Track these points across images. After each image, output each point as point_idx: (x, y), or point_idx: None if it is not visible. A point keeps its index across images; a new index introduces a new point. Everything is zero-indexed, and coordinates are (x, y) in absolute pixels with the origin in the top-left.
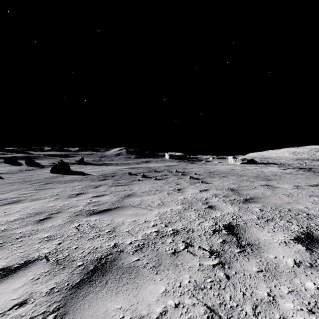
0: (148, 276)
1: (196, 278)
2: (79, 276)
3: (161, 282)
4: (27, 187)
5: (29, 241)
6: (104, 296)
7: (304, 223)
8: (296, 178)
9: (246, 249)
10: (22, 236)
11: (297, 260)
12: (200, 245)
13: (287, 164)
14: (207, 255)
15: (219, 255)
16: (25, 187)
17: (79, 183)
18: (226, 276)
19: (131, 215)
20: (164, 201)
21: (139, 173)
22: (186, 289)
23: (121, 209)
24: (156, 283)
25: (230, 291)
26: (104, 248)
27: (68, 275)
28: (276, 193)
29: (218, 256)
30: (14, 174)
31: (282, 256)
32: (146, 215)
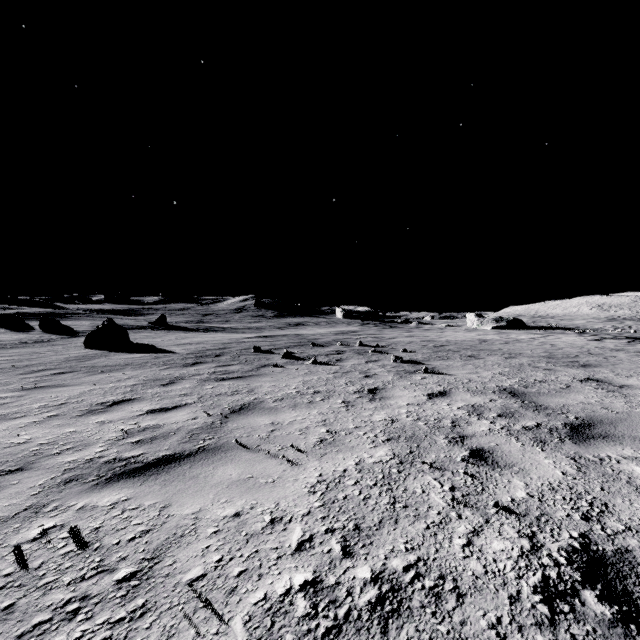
0: None
1: None
2: None
3: None
4: (9, 381)
5: None
6: None
7: None
8: None
9: None
10: None
11: None
12: None
13: (592, 329)
14: None
15: None
16: (6, 381)
17: (135, 371)
18: None
19: (233, 486)
20: (337, 430)
21: (279, 348)
22: None
23: (211, 456)
24: None
25: None
26: None
27: None
28: None
29: None
30: (4, 350)
31: None
32: (279, 487)
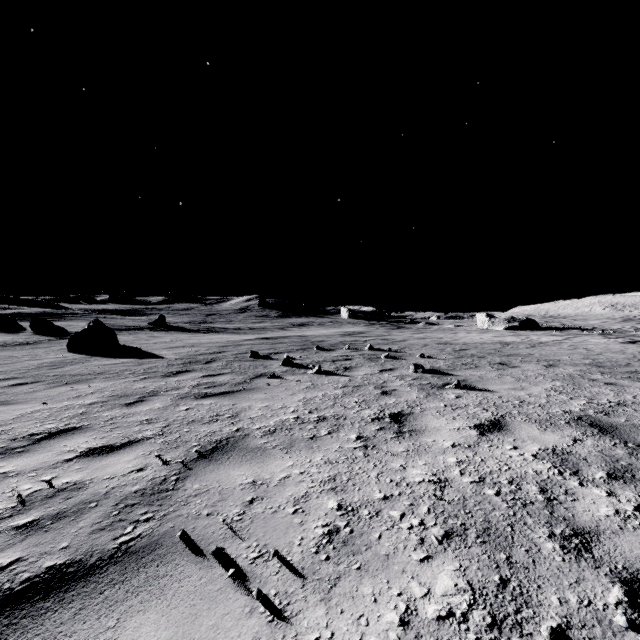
0: None
1: None
2: None
3: None
4: None
5: None
6: None
7: None
8: None
9: None
10: None
11: None
12: None
13: (610, 329)
14: None
15: None
16: None
17: (104, 383)
18: None
19: None
20: (354, 503)
21: (279, 352)
22: None
23: (128, 576)
24: None
25: None
26: None
27: None
28: None
29: None
30: None
31: None
32: None
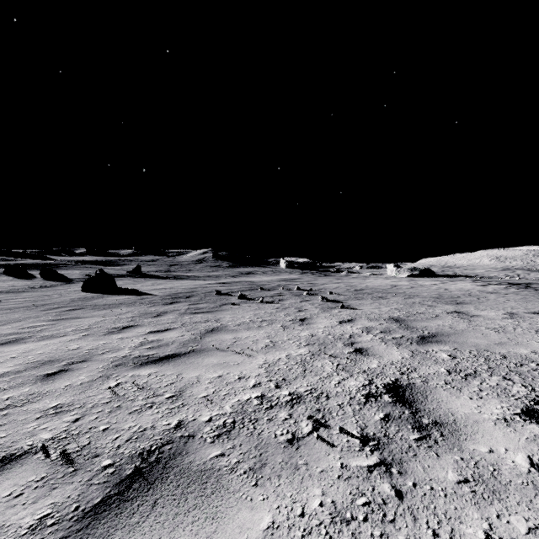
0: (239, 491)
1: (334, 497)
2: (103, 490)
3: (265, 506)
4: (37, 315)
5: (20, 416)
6: (147, 537)
7: (536, 382)
8: (507, 300)
9: (432, 433)
10: (9, 405)
11: (534, 457)
12: (342, 425)
13: (488, 277)
14: (355, 446)
15: (379, 446)
16: (35, 315)
17: (129, 308)
18: (395, 493)
19: (215, 366)
20: (276, 340)
21: (235, 291)
22: (314, 521)
23: (199, 354)
24: (254, 507)
25: (406, 527)
26: (158, 431)
27: (81, 487)
28: (476, 325)
29: (378, 449)
30: (19, 293)
31: (504, 450)
32: (242, 366)
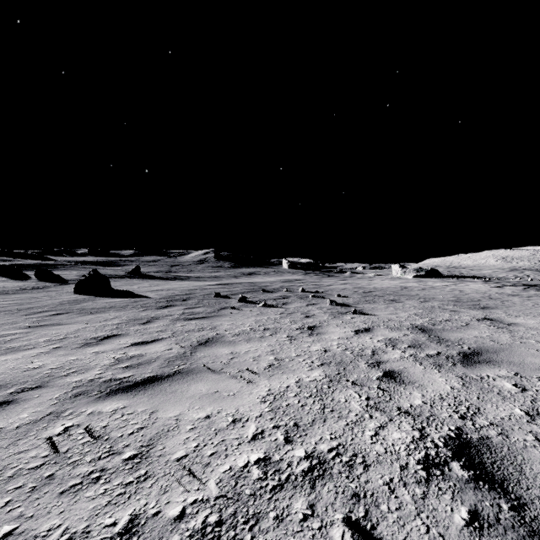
0: None
1: None
2: None
3: None
4: (16, 321)
5: None
6: None
7: None
8: (536, 304)
9: None
10: None
11: None
12: (404, 538)
13: (496, 277)
14: None
15: None
16: (13, 321)
17: (118, 313)
18: None
19: (204, 398)
20: (282, 357)
21: (235, 293)
22: None
23: (185, 377)
24: None
25: None
26: None
27: None
28: (522, 337)
29: None
30: (7, 295)
31: None
32: (238, 398)
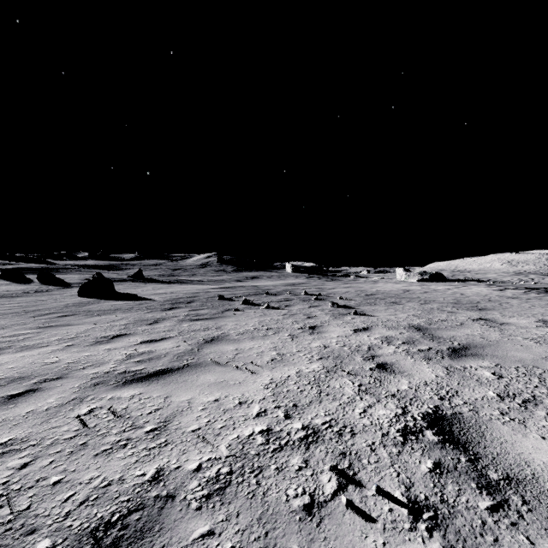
0: None
1: None
2: None
3: None
4: (25, 322)
5: None
6: None
7: None
8: (533, 306)
9: (510, 498)
10: None
11: None
12: (378, 480)
13: (501, 281)
14: (403, 520)
15: (439, 521)
16: (22, 322)
17: (124, 314)
18: None
19: (212, 386)
20: (284, 353)
21: (239, 296)
22: None
23: (194, 369)
24: None
25: None
26: (127, 487)
27: None
28: (510, 335)
29: (437, 527)
30: (12, 298)
31: None
32: (243, 386)
